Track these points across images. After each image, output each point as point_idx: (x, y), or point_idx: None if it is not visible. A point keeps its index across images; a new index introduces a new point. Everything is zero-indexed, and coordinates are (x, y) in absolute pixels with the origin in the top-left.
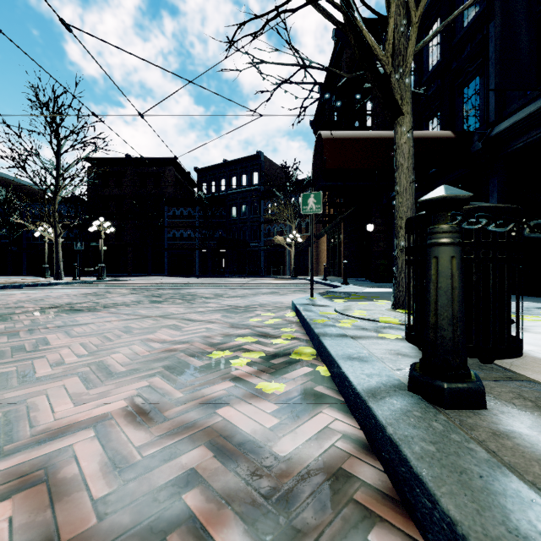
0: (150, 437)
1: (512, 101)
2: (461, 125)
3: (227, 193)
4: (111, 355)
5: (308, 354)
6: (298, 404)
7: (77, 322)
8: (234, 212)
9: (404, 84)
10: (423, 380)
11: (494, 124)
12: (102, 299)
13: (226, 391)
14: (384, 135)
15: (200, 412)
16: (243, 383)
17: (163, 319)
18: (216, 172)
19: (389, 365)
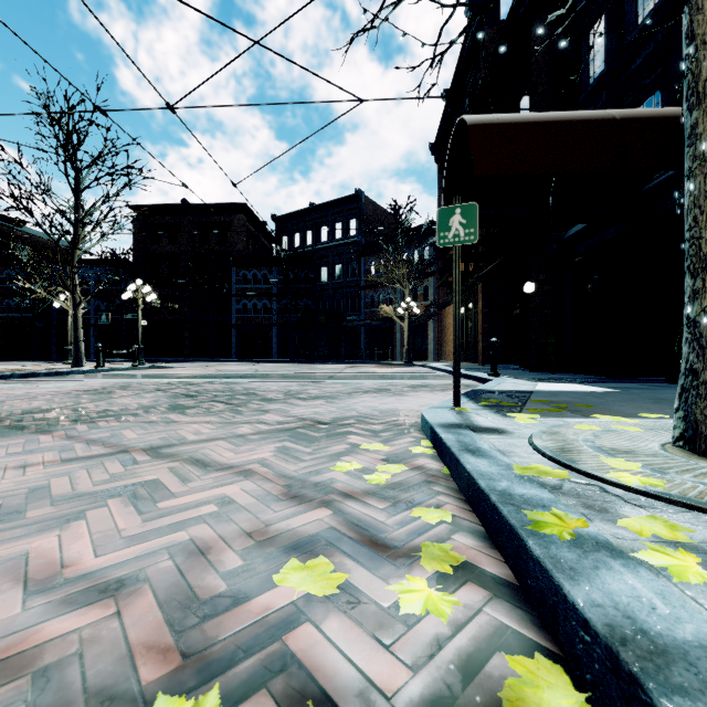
0: None
1: None
2: None
3: (315, 249)
4: None
5: None
6: None
7: None
8: (325, 274)
9: None
10: None
11: None
12: (97, 402)
13: None
14: (577, 116)
15: None
16: None
17: (149, 458)
18: (301, 221)
19: None
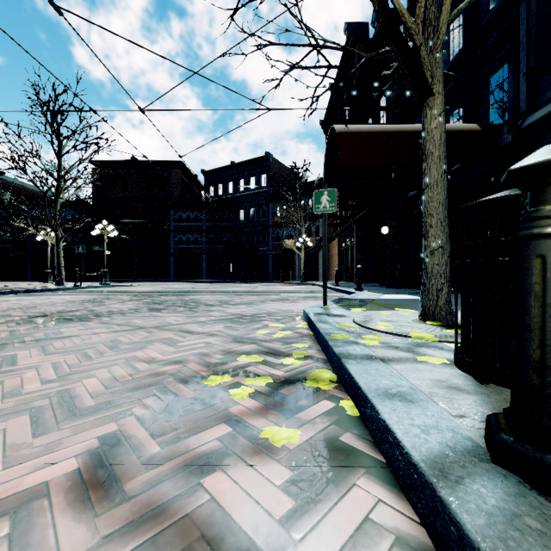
0: (93, 538)
1: (546, 88)
2: (486, 118)
3: (235, 196)
4: (83, 380)
5: (326, 381)
6: (320, 467)
7: (60, 334)
8: (242, 215)
9: (435, 59)
10: (524, 452)
11: (525, 115)
12: (98, 307)
13: (220, 442)
14: (403, 128)
15: (178, 483)
16: (244, 427)
17: (158, 330)
18: (224, 175)
19: (444, 408)
